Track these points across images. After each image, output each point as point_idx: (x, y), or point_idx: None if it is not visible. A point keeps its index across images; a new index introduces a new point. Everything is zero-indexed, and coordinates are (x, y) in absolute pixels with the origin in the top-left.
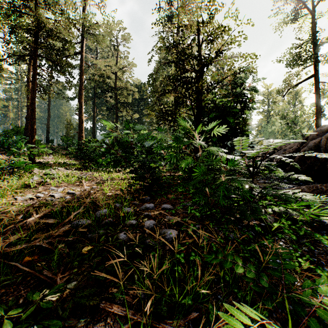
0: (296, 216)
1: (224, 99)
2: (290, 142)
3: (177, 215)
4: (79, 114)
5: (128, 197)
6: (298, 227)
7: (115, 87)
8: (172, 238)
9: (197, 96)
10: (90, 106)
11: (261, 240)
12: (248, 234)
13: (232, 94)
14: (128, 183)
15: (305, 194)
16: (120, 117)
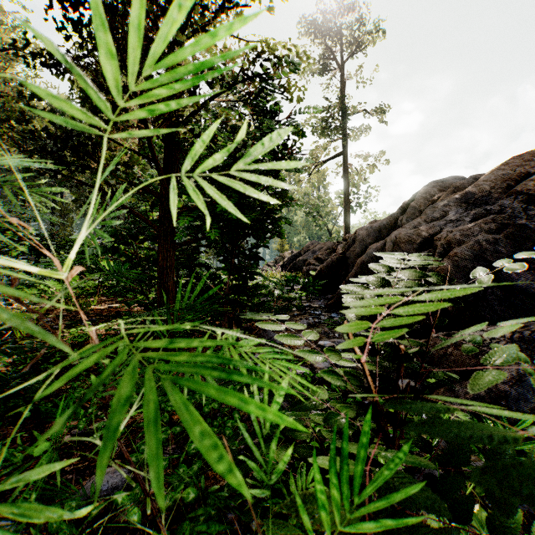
0: None
1: None
2: None
3: None
4: None
5: None
6: None
7: None
8: None
9: None
10: None
11: None
12: None
13: (255, 127)
14: None
15: None
16: None
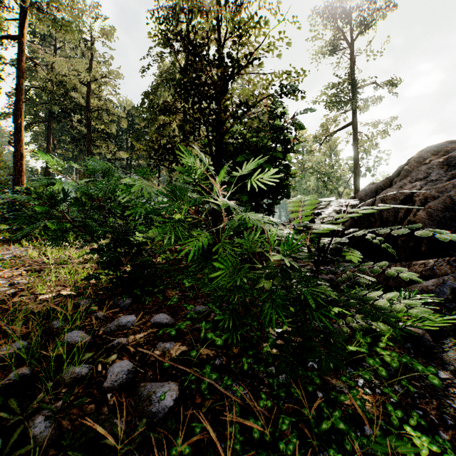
0: (373, 324)
1: (258, 134)
2: (386, 207)
3: (181, 338)
4: (15, 143)
5: (86, 303)
6: (375, 341)
7: (87, 107)
8: (165, 410)
9: (216, 124)
10: (42, 133)
11: (330, 380)
12: (312, 377)
13: (270, 128)
14: (96, 268)
15: (409, 301)
16: (96, 154)
